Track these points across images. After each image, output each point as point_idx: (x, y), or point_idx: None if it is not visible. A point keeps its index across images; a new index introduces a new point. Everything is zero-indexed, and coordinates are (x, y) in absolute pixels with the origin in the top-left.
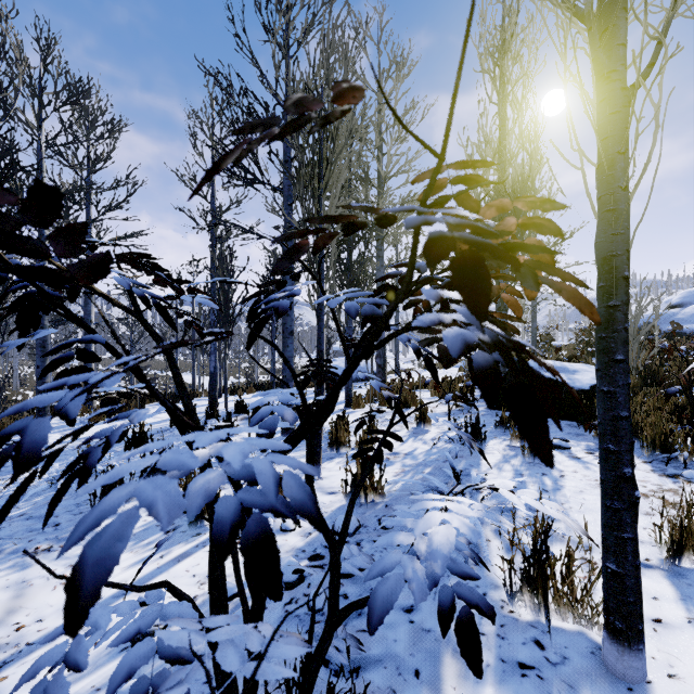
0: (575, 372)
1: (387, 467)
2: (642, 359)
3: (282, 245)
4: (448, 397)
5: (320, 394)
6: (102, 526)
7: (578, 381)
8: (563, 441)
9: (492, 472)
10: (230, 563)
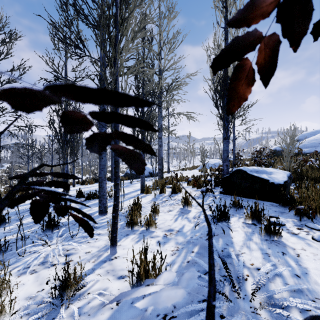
0: (271, 173)
1: (166, 245)
2: (288, 165)
3: None
4: (203, 190)
5: (116, 193)
6: None
7: (275, 178)
8: (280, 220)
9: (245, 251)
10: None
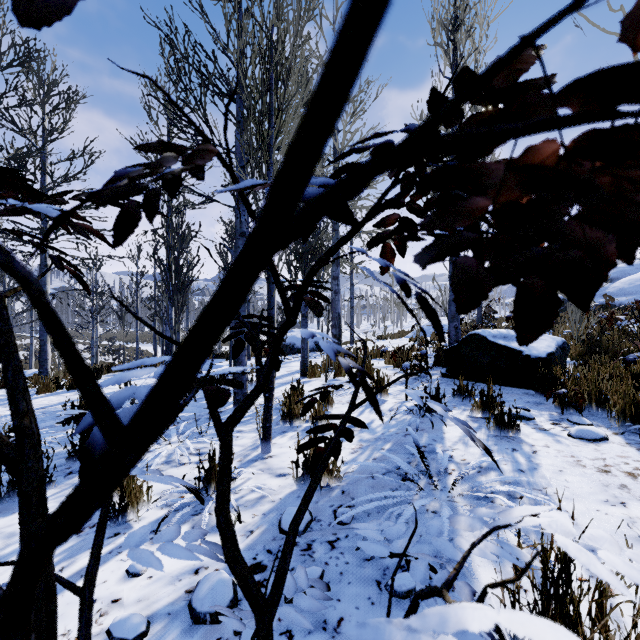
0: None
1: (343, 443)
2: (581, 329)
3: (234, 209)
4: (406, 366)
5: None
6: (3, 524)
7: (534, 348)
8: (526, 411)
9: (458, 448)
10: (146, 579)
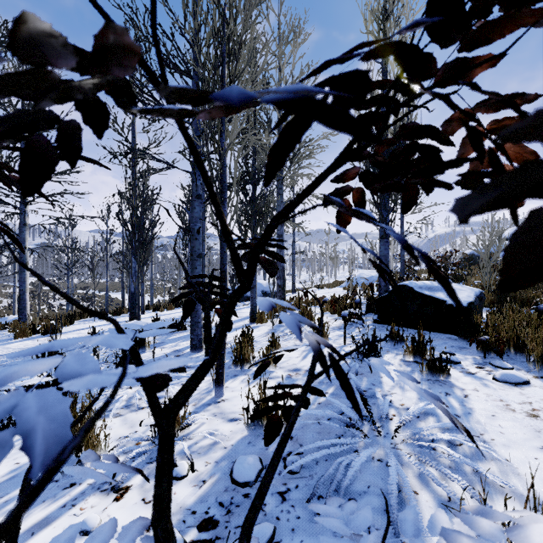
0: None
1: None
2: (490, 280)
3: (191, 174)
4: (344, 314)
5: None
6: None
7: None
8: (453, 356)
9: (396, 392)
10: None
